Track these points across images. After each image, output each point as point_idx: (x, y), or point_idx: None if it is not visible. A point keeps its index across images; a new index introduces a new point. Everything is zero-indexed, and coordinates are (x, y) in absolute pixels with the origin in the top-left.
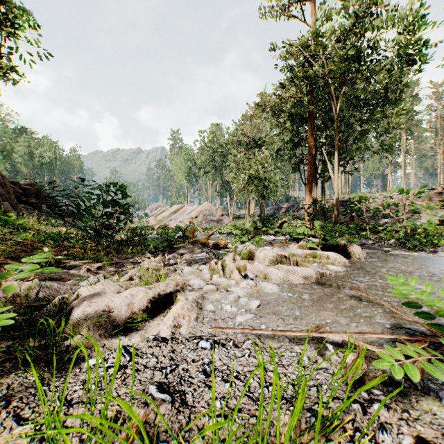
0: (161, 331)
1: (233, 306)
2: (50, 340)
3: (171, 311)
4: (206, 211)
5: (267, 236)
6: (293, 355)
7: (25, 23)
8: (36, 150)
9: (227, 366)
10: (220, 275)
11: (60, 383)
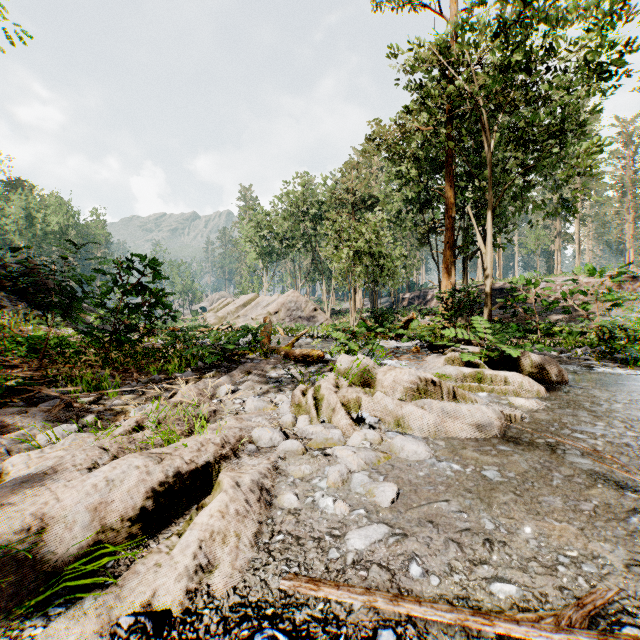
0: (159, 591)
1: (339, 501)
2: None
3: (198, 519)
4: (291, 304)
5: (385, 341)
6: None
7: None
8: (38, 213)
9: None
10: (312, 417)
11: None
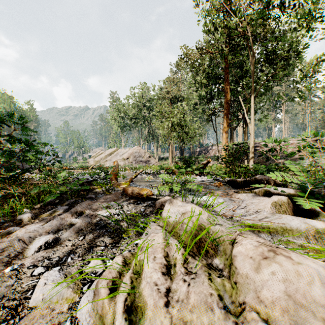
0: None
1: None
2: None
3: None
4: (136, 154)
5: (192, 176)
6: None
7: None
8: None
9: None
10: None
11: None
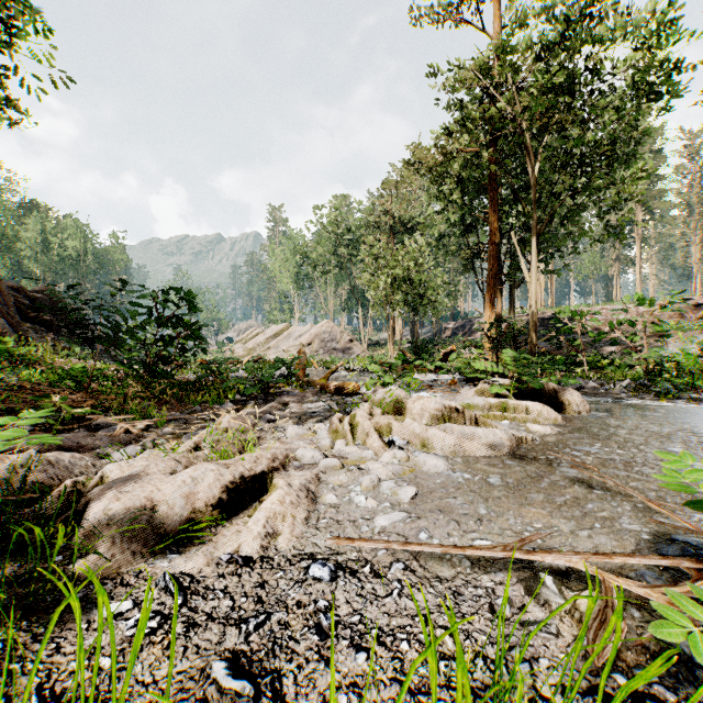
0: (242, 545)
1: (370, 498)
2: (35, 568)
3: (262, 506)
4: (325, 335)
5: (423, 374)
6: (481, 594)
7: (26, 25)
8: (54, 238)
9: (361, 616)
10: (348, 441)
11: (46, 656)
